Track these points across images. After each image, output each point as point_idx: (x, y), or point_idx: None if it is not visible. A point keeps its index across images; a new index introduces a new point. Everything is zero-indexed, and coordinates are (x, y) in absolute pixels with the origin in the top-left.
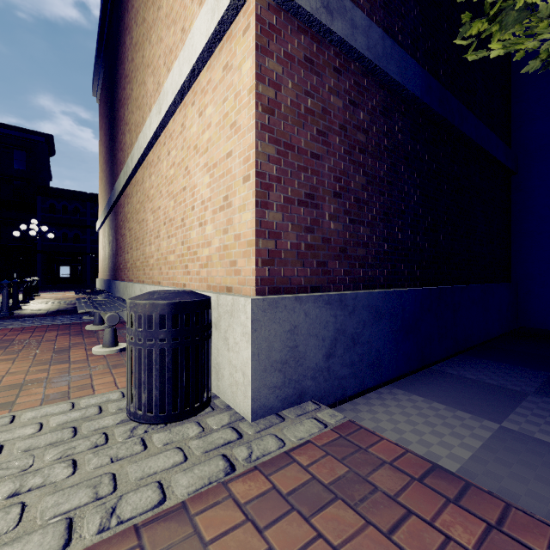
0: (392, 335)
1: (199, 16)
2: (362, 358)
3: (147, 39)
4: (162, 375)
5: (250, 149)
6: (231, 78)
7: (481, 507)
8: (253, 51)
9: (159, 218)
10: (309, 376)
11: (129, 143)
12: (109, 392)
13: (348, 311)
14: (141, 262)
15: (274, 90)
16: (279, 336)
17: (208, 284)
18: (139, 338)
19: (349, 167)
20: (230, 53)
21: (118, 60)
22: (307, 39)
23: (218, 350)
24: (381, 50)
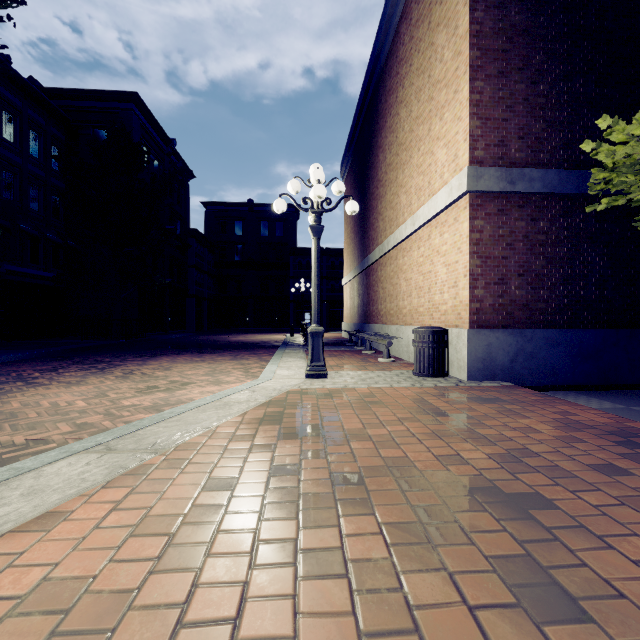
0: (568, 358)
1: (441, 191)
2: (538, 367)
3: (400, 169)
4: (428, 359)
5: (467, 263)
6: (458, 226)
7: (552, 400)
8: (468, 220)
9: (411, 285)
10: (499, 369)
11: (382, 228)
12: (401, 370)
13: (527, 339)
14: (395, 311)
15: (479, 234)
16: (481, 347)
17: (445, 324)
18: (419, 344)
19: (530, 257)
20: (457, 214)
21: (370, 163)
22: (499, 200)
23: (451, 354)
24: (557, 181)
